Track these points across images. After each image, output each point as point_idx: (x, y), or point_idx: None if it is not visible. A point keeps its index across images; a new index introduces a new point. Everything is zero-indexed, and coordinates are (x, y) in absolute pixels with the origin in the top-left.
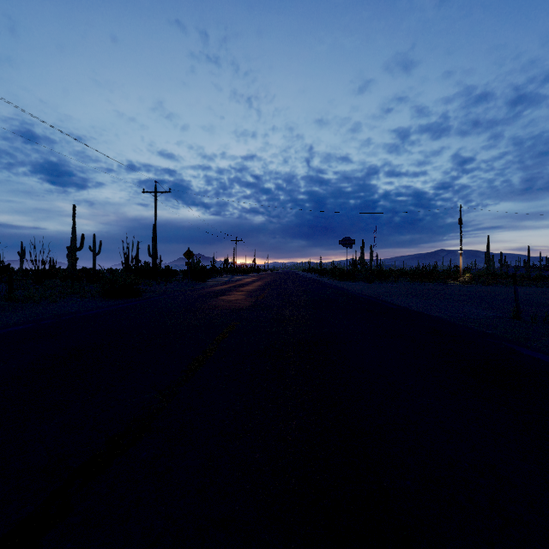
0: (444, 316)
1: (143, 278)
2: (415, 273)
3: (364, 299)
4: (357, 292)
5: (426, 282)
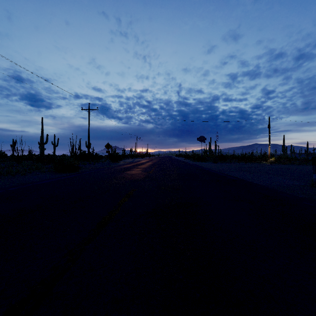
0: (267, 185)
1: (82, 160)
2: (242, 157)
3: (214, 173)
4: (208, 168)
5: (248, 162)
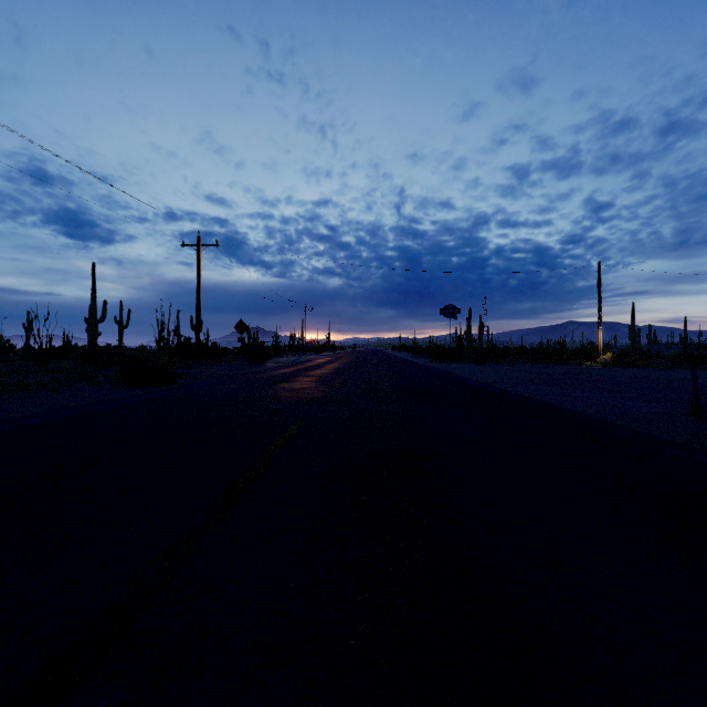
0: (592, 413)
1: (182, 358)
2: (539, 351)
3: (477, 388)
4: (465, 377)
5: (554, 364)
